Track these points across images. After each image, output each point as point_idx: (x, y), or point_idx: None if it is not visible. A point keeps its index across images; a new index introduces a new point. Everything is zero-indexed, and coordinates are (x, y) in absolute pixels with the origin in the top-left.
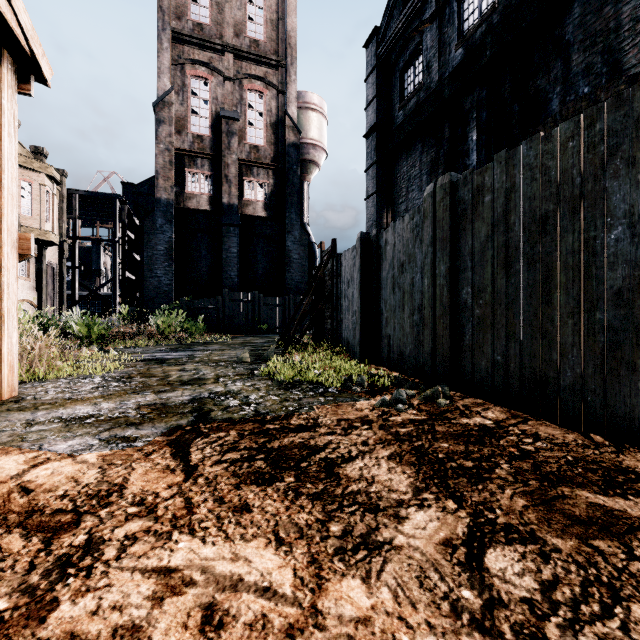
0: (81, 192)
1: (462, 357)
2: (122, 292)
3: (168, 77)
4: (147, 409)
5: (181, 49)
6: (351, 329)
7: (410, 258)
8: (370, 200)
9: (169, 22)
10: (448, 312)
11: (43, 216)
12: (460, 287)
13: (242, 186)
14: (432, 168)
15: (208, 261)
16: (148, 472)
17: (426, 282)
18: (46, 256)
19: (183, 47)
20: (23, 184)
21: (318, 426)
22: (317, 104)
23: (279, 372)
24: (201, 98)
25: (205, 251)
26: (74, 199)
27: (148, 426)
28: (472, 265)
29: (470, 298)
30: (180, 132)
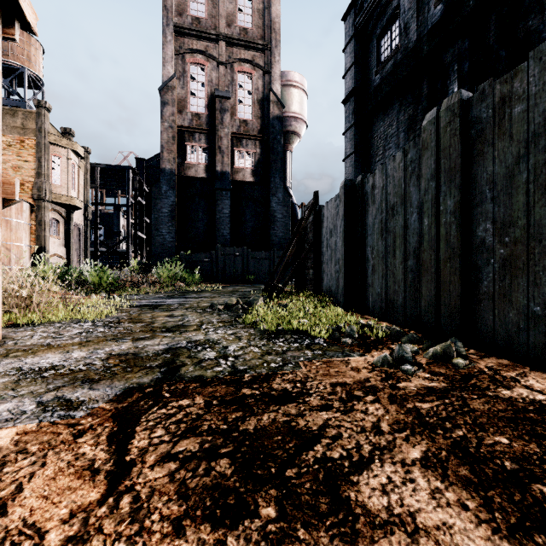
0: (102, 165)
1: (477, 307)
2: (134, 248)
3: (171, 65)
4: (115, 360)
5: (182, 41)
6: (334, 277)
7: (403, 198)
8: (348, 160)
9: (172, 18)
10: (457, 254)
11: (69, 185)
12: (474, 223)
13: (233, 156)
14: (410, 125)
15: (204, 221)
16: (58, 474)
17: (426, 222)
18: (73, 219)
19: (183, 39)
20: (54, 158)
21: (307, 394)
22: (298, 81)
23: (262, 320)
24: (198, 82)
25: (202, 213)
26: (96, 171)
27: (104, 385)
28: (493, 195)
29: (490, 236)
30: (181, 112)
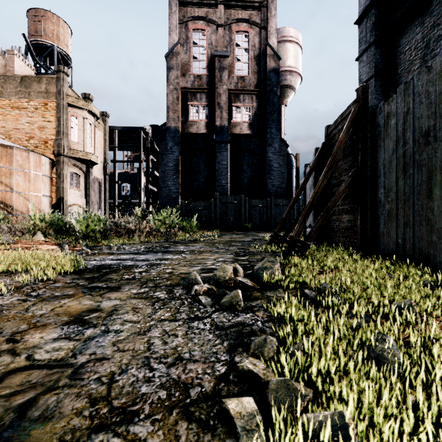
0: (119, 128)
1: None
2: (146, 199)
3: (176, 33)
4: None
5: (185, 10)
6: None
7: None
8: None
9: None
10: None
11: (85, 141)
12: None
13: (231, 111)
14: None
15: (205, 173)
16: None
17: None
18: (93, 173)
19: (186, 8)
20: (72, 118)
21: None
22: (293, 36)
23: None
24: (200, 46)
25: (203, 165)
26: (114, 133)
27: None
28: None
29: None
30: (184, 75)
